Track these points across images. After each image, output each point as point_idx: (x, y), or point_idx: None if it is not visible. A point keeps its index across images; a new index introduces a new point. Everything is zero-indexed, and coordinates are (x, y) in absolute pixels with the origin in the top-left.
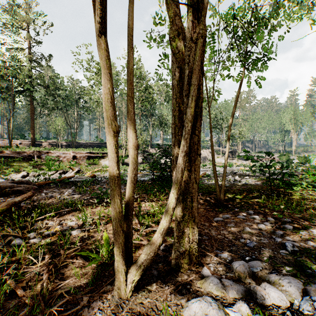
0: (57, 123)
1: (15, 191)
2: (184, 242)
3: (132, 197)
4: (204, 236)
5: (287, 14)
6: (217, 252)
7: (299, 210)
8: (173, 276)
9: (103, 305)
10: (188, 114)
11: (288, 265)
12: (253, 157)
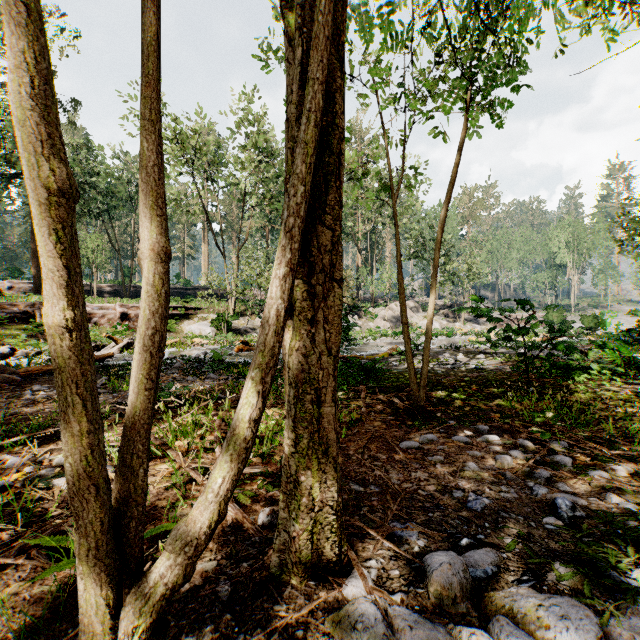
0: (88, 244)
1: None
2: (299, 509)
3: (144, 392)
4: (371, 485)
5: (560, 16)
6: (395, 527)
7: (587, 422)
8: (269, 600)
9: None
10: (298, 165)
11: (561, 559)
12: (490, 310)
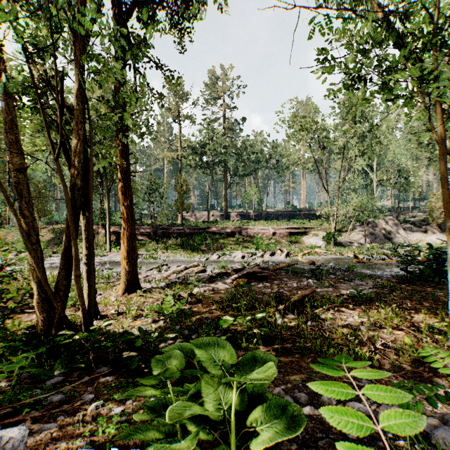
0: (250, 193)
1: (263, 276)
2: None
3: None
4: None
5: None
6: None
7: None
8: None
9: (443, 381)
10: None
11: None
12: None
